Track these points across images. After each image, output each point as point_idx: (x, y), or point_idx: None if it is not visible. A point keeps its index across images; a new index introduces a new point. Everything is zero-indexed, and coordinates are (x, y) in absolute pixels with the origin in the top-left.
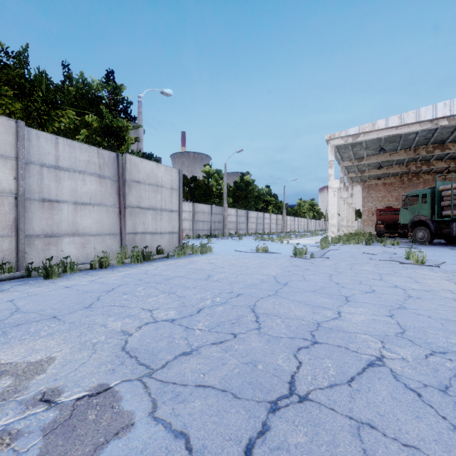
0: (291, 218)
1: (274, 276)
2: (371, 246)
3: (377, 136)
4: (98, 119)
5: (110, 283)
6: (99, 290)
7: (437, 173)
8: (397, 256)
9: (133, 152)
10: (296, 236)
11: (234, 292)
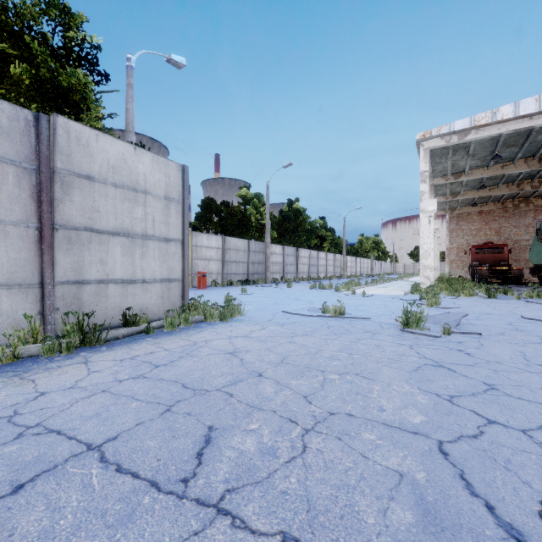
0: (352, 258)
1: (436, 441)
2: (502, 301)
3: (498, 131)
4: (28, 66)
5: None
6: None
7: None
8: None
9: None
10: (367, 283)
11: None
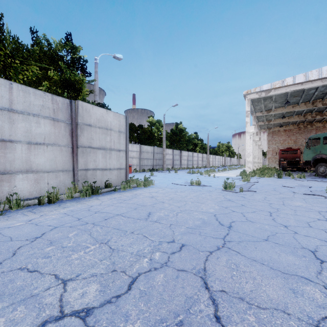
0: (213, 156)
1: (214, 214)
2: (283, 179)
3: (285, 91)
4: (58, 73)
5: (45, 225)
6: (26, 236)
7: (326, 122)
8: (314, 189)
9: (89, 102)
10: (219, 170)
11: (175, 241)
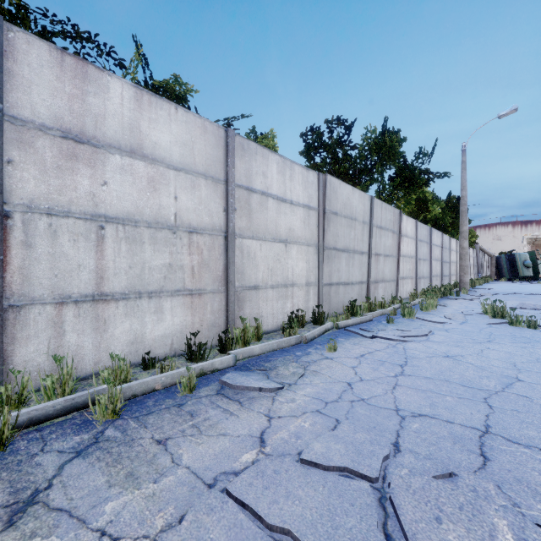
0: None
1: None
2: None
3: None
4: None
5: None
6: None
7: None
8: None
9: None
10: None
11: None
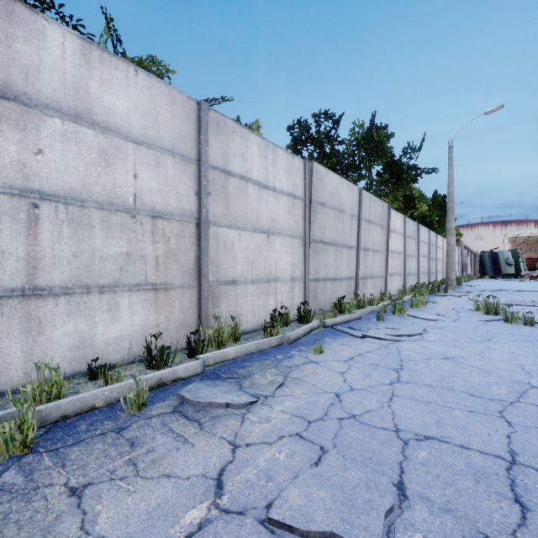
0: None
1: None
2: None
3: (527, 235)
4: None
5: None
6: None
7: None
8: None
9: None
10: None
11: None
